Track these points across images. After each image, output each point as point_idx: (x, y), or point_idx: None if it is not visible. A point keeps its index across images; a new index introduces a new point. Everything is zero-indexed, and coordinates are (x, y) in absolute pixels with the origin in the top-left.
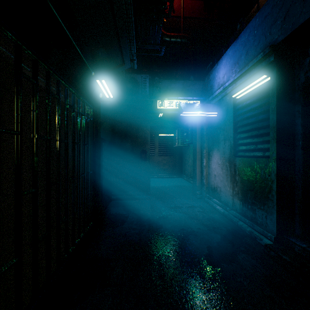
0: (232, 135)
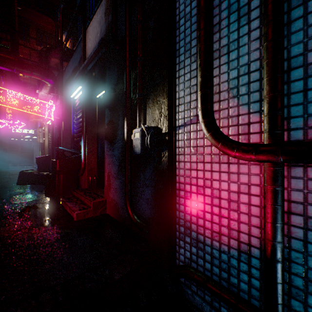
0: (39, 145)
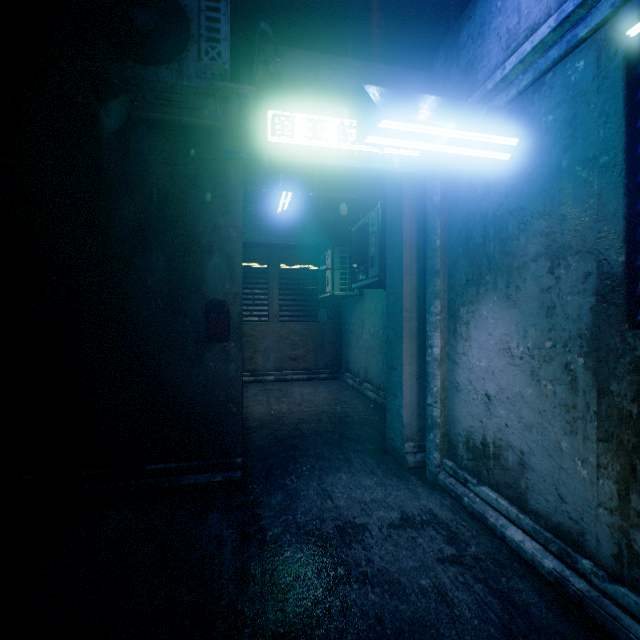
0: (616, 226)
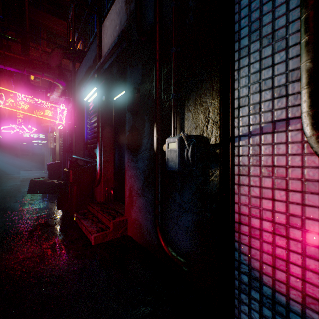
0: (50, 149)
